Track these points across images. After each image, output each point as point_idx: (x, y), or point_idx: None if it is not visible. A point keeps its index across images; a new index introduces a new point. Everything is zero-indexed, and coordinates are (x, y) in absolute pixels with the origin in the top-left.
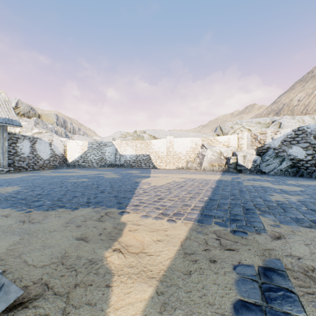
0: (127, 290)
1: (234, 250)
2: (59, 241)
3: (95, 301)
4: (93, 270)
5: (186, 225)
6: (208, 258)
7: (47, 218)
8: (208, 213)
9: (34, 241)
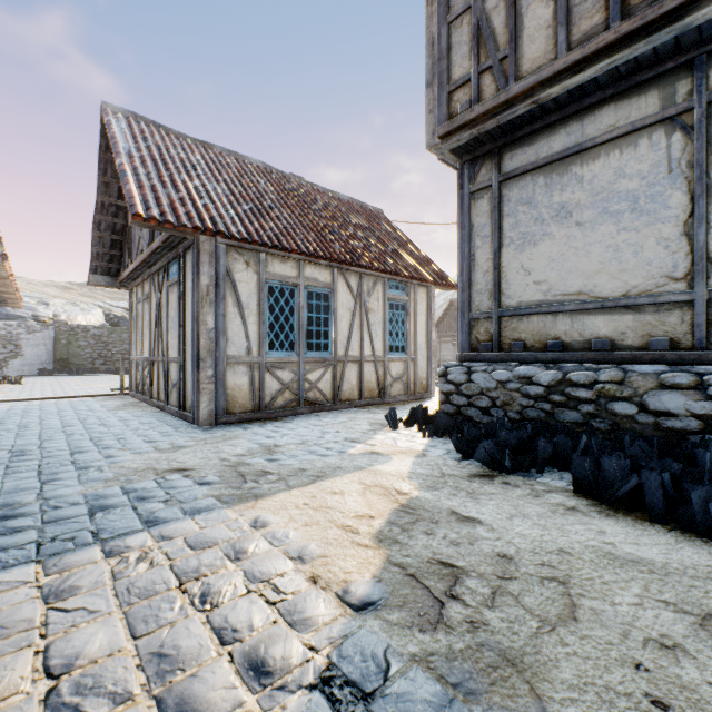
0: (396, 469)
1: (263, 471)
2: (511, 522)
3: (421, 469)
4: (429, 482)
5: (252, 505)
6: (304, 471)
7: (711, 642)
8: (129, 525)
9: (566, 531)
